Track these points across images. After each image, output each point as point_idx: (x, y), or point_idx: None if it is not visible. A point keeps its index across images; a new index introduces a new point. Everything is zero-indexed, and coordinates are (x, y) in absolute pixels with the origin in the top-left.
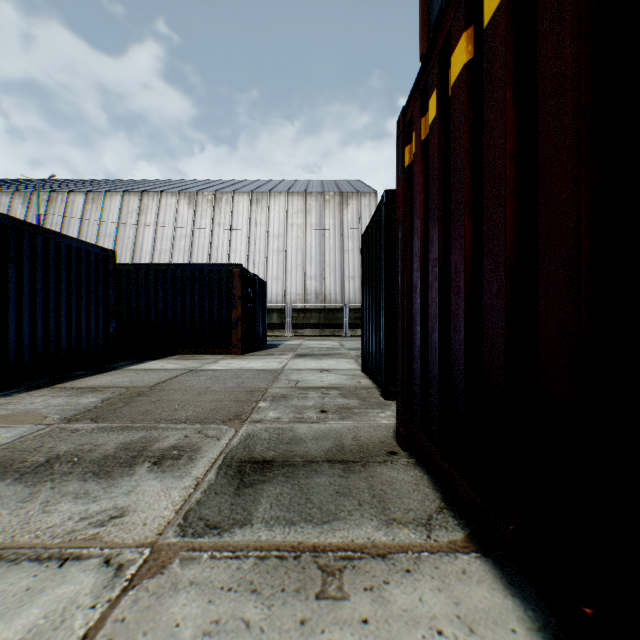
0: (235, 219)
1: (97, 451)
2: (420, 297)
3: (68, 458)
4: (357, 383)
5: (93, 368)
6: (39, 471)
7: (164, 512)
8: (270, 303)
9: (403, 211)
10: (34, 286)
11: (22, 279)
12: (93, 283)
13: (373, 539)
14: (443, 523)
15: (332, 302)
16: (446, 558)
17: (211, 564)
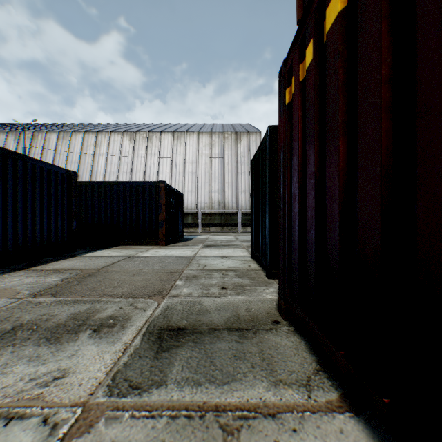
0: (162, 150)
1: (52, 320)
2: (298, 203)
3: (29, 326)
4: (248, 266)
5: (59, 255)
6: (5, 337)
7: (97, 373)
8: (186, 209)
9: (284, 138)
10: (16, 196)
11: (7, 191)
12: (59, 194)
13: (264, 399)
14: (320, 384)
15: (230, 208)
16: (325, 418)
17: (131, 423)
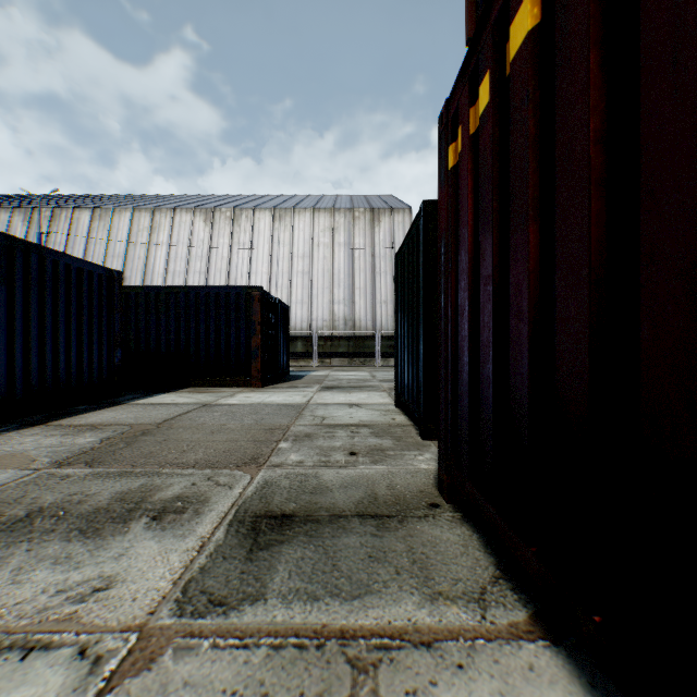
0: (256, 238)
1: (88, 503)
2: (468, 322)
3: (52, 511)
4: (391, 420)
5: (95, 402)
6: (16, 528)
7: (159, 583)
8: (294, 330)
9: (447, 221)
10: (28, 311)
11: (14, 303)
12: (96, 307)
13: (415, 620)
14: (500, 598)
15: (362, 329)
16: (507, 648)
17: (212, 656)
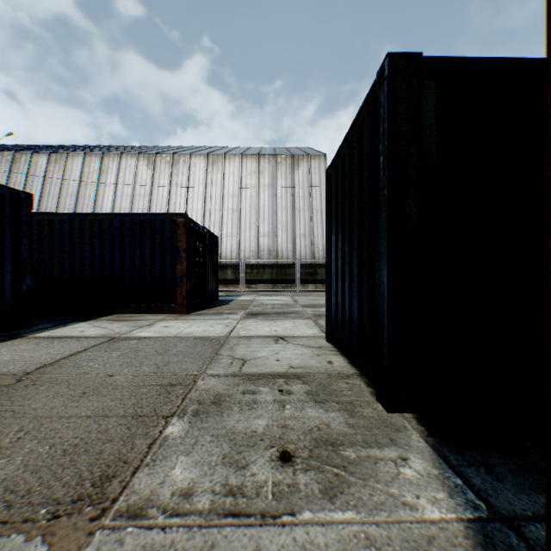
0: (192, 179)
1: None
2: None
3: None
4: (328, 364)
5: None
6: None
7: None
8: (225, 259)
9: None
10: None
11: None
12: None
13: None
14: None
15: (284, 258)
16: None
17: None
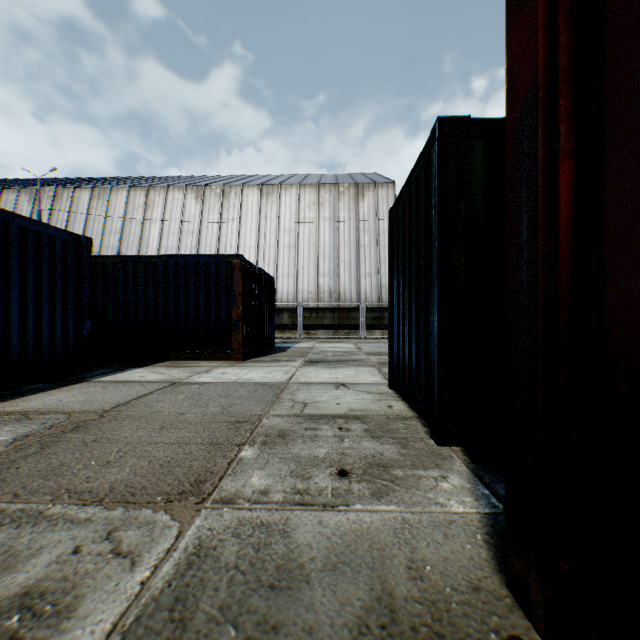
0: (244, 213)
1: None
2: None
3: None
4: (387, 408)
5: (57, 379)
6: None
7: None
8: (281, 302)
9: (542, 59)
10: None
11: None
12: (59, 275)
13: None
14: None
15: (347, 301)
16: None
17: None
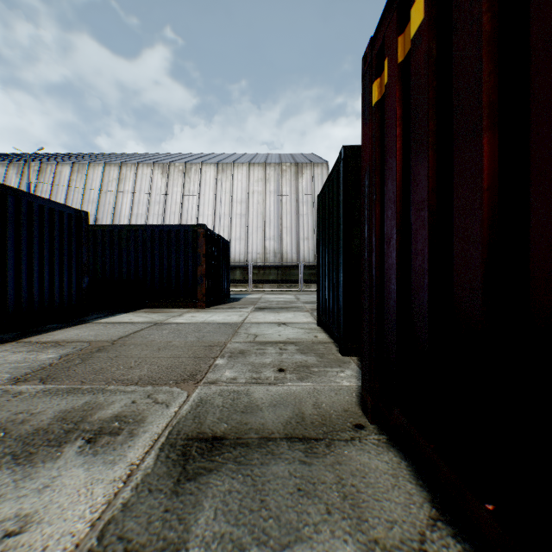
0: (203, 187)
1: (30, 422)
2: (396, 250)
3: None
4: (314, 337)
5: (65, 321)
6: None
7: (77, 525)
8: (234, 261)
9: (371, 154)
10: (5, 244)
11: None
12: (66, 242)
13: None
14: (442, 549)
15: (289, 260)
16: None
17: None
